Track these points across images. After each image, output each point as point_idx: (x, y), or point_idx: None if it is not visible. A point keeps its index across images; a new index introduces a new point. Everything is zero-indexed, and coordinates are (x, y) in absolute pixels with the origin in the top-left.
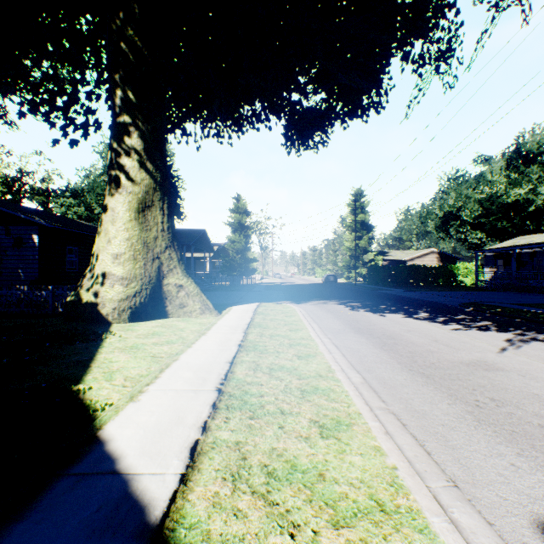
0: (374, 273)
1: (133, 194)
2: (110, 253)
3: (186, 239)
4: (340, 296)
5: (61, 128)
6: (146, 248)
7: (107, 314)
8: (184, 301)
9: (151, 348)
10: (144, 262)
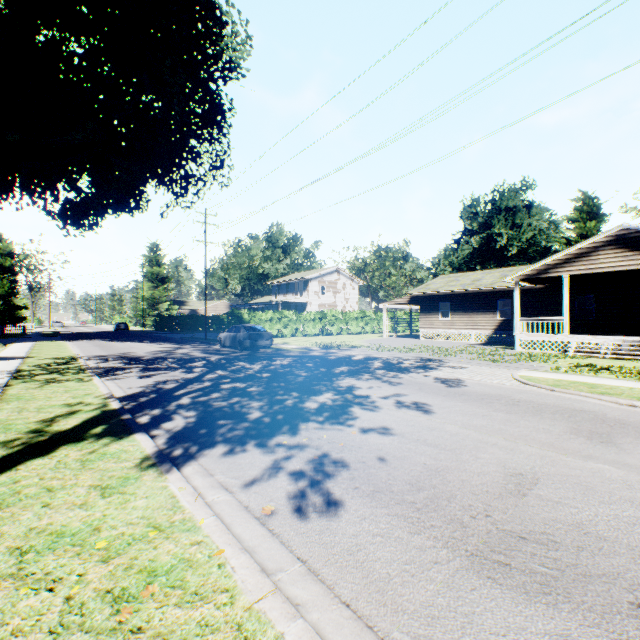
0: (161, 321)
1: None
2: None
3: None
4: (114, 337)
5: None
6: None
7: None
8: None
9: None
10: None
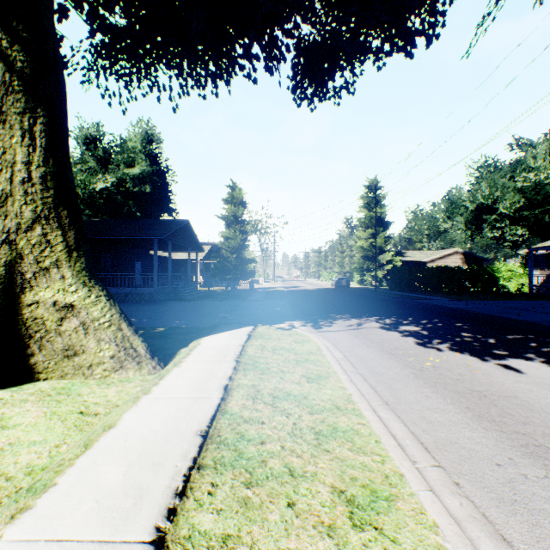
0: (398, 276)
1: None
2: None
3: (159, 231)
4: (371, 309)
5: None
6: None
7: None
8: (74, 341)
9: None
10: None
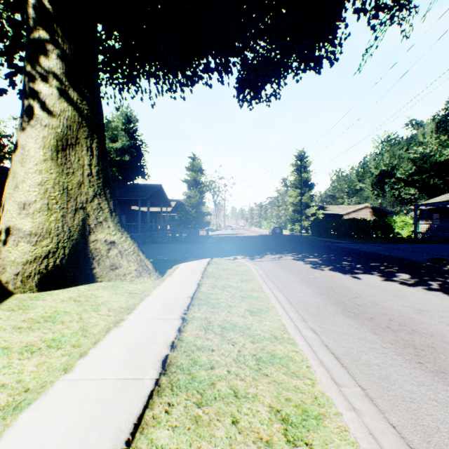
0: (318, 225)
1: (49, 127)
2: (16, 202)
3: (141, 193)
4: (292, 249)
5: (6, 76)
6: (66, 196)
7: (7, 282)
8: (115, 261)
9: (3, 367)
10: (62, 213)
